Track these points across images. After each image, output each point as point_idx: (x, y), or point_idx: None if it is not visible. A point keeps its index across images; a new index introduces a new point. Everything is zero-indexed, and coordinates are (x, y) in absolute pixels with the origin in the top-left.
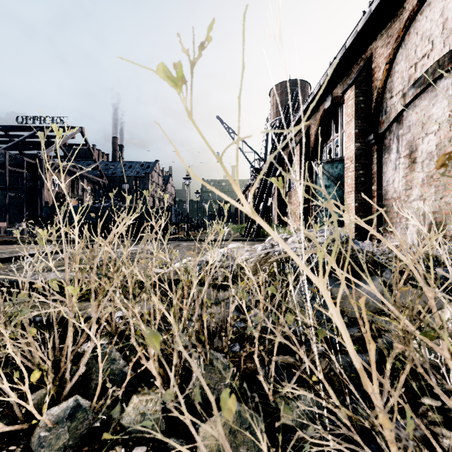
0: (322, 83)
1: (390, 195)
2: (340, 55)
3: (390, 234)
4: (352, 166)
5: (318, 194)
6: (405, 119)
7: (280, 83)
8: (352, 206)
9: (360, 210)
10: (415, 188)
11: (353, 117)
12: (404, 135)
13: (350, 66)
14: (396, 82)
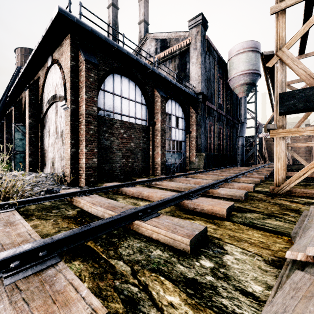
0: (19, 77)
1: (45, 149)
2: (23, 69)
3: (45, 167)
4: (28, 131)
5: (16, 143)
6: (48, 115)
7: (24, 47)
8: (28, 153)
9: (32, 155)
10: (50, 147)
11: (28, 106)
12: (48, 122)
13: (33, 76)
14: (45, 97)
